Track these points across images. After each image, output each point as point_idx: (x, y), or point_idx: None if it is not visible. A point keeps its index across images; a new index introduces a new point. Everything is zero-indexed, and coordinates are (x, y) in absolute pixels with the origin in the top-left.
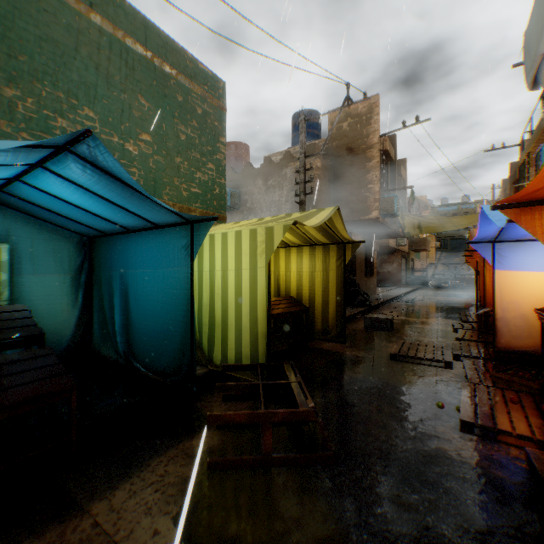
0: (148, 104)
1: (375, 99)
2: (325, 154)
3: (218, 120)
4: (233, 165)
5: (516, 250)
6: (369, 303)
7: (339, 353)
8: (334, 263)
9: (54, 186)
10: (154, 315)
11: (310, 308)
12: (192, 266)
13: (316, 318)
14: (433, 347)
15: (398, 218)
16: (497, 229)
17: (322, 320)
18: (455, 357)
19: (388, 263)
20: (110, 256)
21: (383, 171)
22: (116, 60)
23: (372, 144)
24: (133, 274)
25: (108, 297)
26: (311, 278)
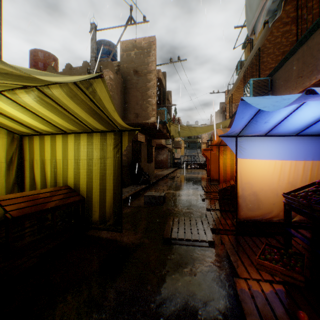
0: None
1: (153, 39)
2: (117, 71)
3: None
4: (40, 69)
5: (251, 143)
6: (149, 181)
7: (116, 241)
8: (111, 150)
9: None
10: None
11: (88, 197)
12: None
13: (94, 207)
14: (195, 220)
15: (167, 126)
16: (244, 124)
17: (100, 208)
18: (213, 231)
19: (161, 154)
20: None
21: (158, 92)
22: None
23: (151, 70)
24: None
25: None
26: (89, 166)
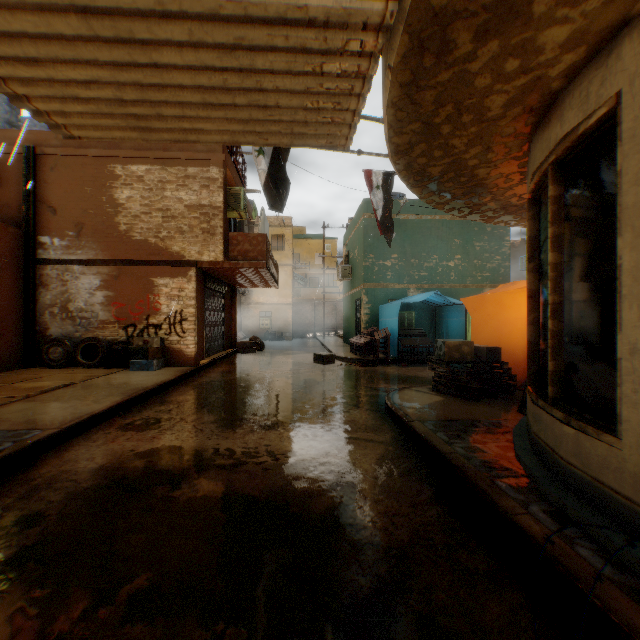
0: (459, 240)
1: None
2: None
3: (502, 228)
4: None
5: None
6: None
7: None
8: None
9: (428, 297)
10: (456, 335)
11: None
12: (466, 318)
13: None
14: None
15: None
16: None
17: None
18: None
19: None
20: (442, 314)
21: None
22: (444, 229)
23: None
24: (449, 321)
25: (441, 329)
26: None
